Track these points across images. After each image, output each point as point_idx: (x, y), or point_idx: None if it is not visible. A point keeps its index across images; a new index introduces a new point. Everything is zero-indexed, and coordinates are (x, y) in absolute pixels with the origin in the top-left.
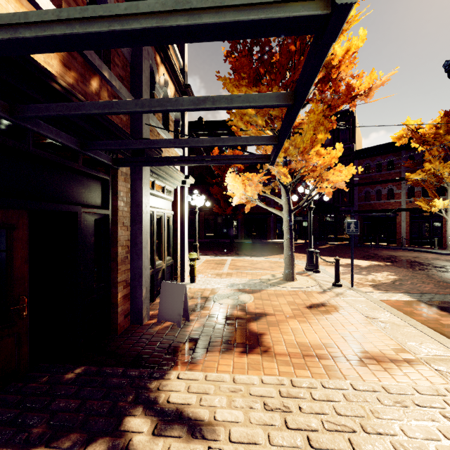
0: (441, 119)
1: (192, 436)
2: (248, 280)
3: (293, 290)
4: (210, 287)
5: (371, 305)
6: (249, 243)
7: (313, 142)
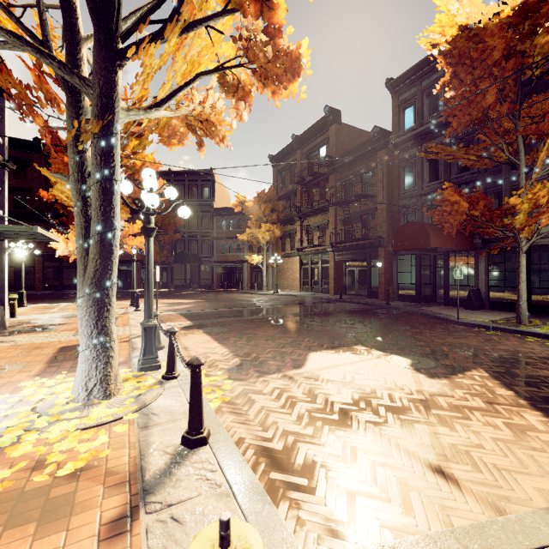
0: (254, 199)
1: (3, 343)
2: (70, 313)
3: None
4: (30, 318)
5: (142, 315)
6: None
7: None
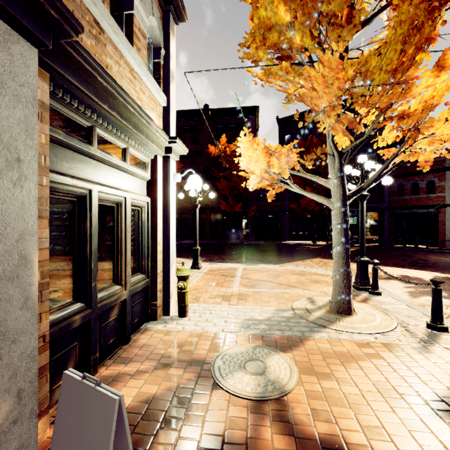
0: None
1: None
2: (274, 312)
3: (363, 339)
4: (211, 330)
5: None
6: (261, 245)
7: (418, 50)
